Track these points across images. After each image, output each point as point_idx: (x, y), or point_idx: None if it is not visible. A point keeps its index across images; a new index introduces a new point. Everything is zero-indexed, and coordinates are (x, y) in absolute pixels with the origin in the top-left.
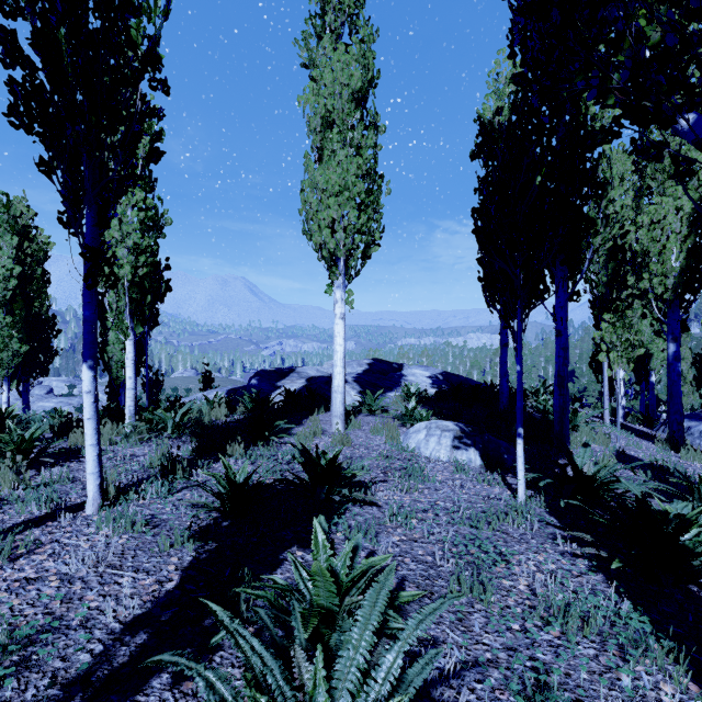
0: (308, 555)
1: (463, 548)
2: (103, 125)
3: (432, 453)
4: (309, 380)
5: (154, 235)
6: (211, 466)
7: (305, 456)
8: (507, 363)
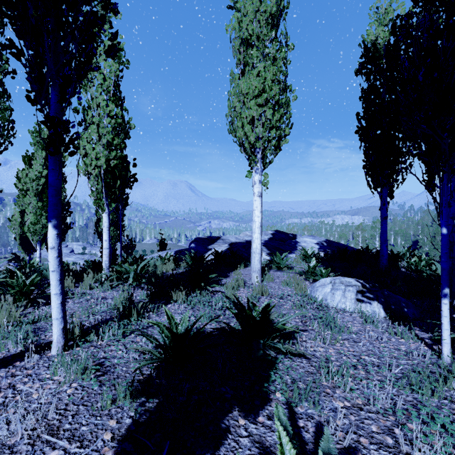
0: (251, 424)
1: (427, 430)
2: (62, 10)
3: (338, 304)
4: (231, 244)
5: (122, 136)
6: (160, 309)
7: (238, 308)
8: (386, 232)
